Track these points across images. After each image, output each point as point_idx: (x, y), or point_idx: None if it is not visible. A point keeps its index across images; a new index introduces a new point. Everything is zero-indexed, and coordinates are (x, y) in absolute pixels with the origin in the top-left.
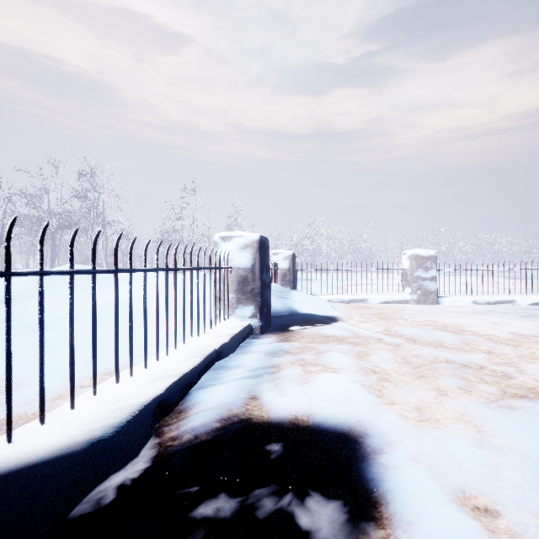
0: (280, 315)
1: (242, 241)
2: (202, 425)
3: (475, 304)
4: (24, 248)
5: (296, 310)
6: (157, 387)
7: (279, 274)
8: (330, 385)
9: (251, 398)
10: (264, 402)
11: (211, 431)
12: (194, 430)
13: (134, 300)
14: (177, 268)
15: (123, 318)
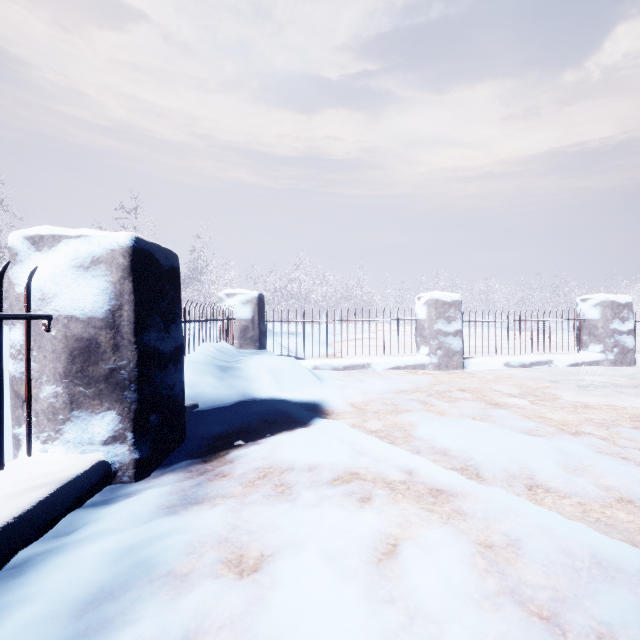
0: (218, 408)
1: (85, 248)
2: None
3: (507, 367)
4: None
5: (252, 394)
6: None
7: (236, 327)
8: None
9: None
10: None
11: None
12: None
13: None
14: None
15: None
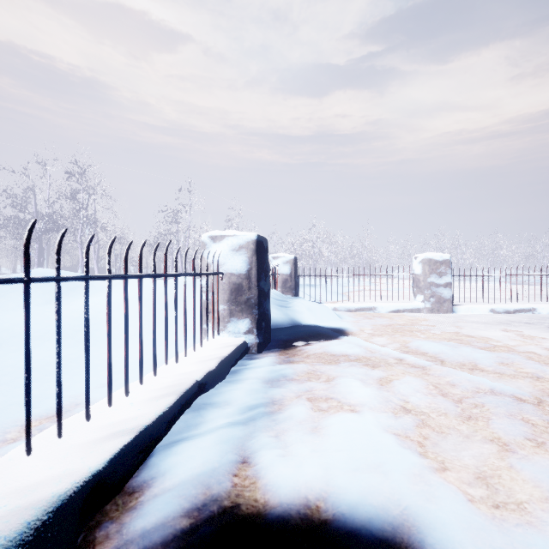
0: (281, 327)
1: (236, 241)
2: (159, 527)
3: (493, 313)
4: (10, 252)
5: (298, 321)
6: (94, 458)
7: (279, 280)
8: (352, 437)
9: (241, 462)
10: (260, 470)
11: (173, 540)
12: (144, 539)
13: None
14: (143, 274)
15: (92, 334)
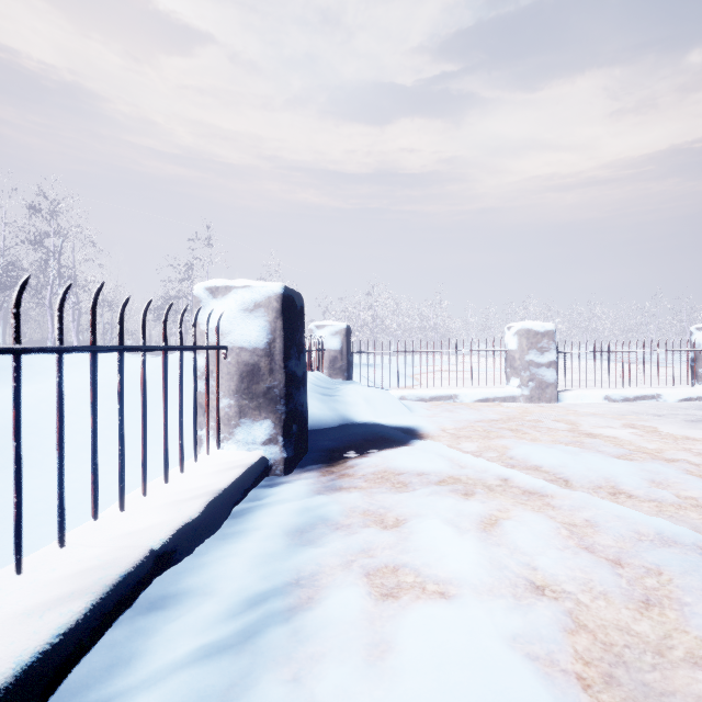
0: (326, 428)
1: (250, 296)
2: None
3: (608, 401)
4: None
5: (351, 418)
6: None
7: (325, 358)
8: (451, 683)
9: None
10: None
11: None
12: None
13: (45, 409)
14: (22, 347)
15: (3, 450)
